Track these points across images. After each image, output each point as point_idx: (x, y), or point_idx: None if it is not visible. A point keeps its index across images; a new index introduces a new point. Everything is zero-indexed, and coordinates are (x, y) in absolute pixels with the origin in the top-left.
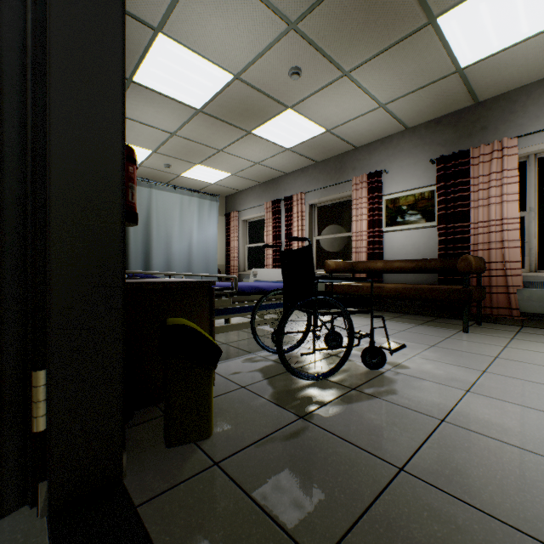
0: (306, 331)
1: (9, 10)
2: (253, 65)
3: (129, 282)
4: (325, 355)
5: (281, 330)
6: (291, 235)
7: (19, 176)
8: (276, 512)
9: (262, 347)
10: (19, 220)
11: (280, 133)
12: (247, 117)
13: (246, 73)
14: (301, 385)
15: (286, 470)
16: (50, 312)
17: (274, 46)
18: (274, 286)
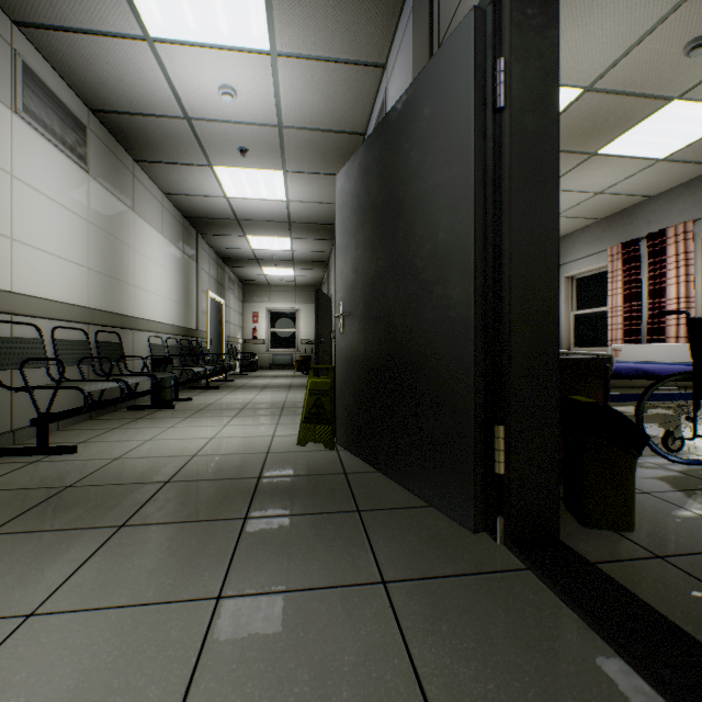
0: None
1: (477, 146)
2: (617, 65)
3: None
4: None
5: None
6: (663, 291)
7: (482, 272)
8: None
9: (653, 450)
10: (482, 306)
11: (650, 141)
12: (594, 135)
13: (604, 78)
14: None
15: None
16: (510, 379)
17: (661, 24)
18: (667, 369)
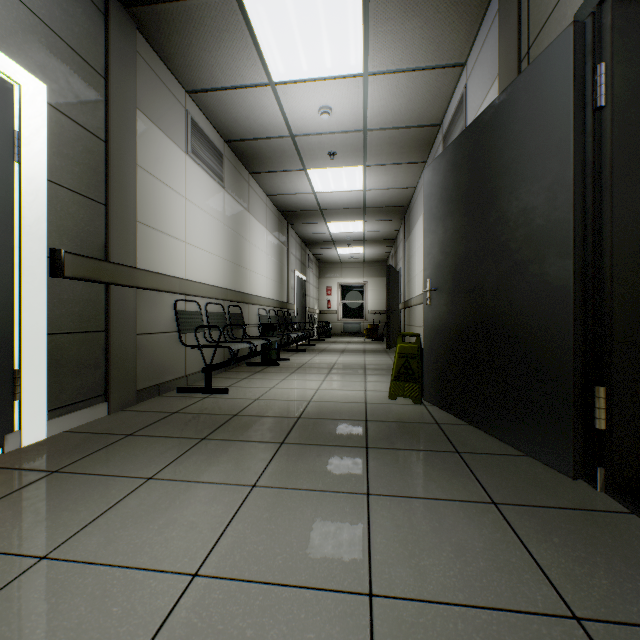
0: None
1: (576, 142)
2: None
3: None
4: None
5: None
6: None
7: (581, 252)
8: None
9: None
10: (581, 282)
11: None
12: None
13: None
14: None
15: None
16: (611, 346)
17: None
18: None
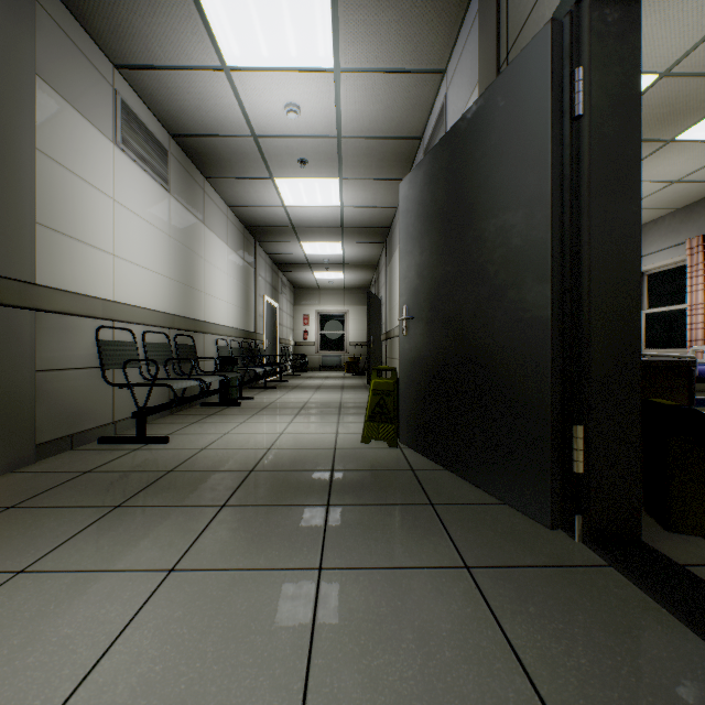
0: None
1: (554, 154)
2: (700, 46)
3: None
4: None
5: None
6: None
7: (559, 276)
8: None
9: None
10: (559, 310)
11: None
12: (670, 121)
13: (684, 62)
14: None
15: None
16: (589, 380)
17: None
18: None
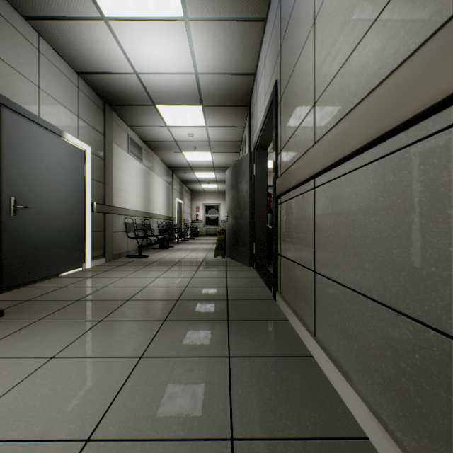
0: None
1: (250, 182)
2: None
3: (269, 229)
4: None
5: None
6: None
7: (251, 210)
8: None
9: None
10: (251, 217)
11: None
12: None
13: None
14: None
15: None
16: (255, 233)
17: None
18: None
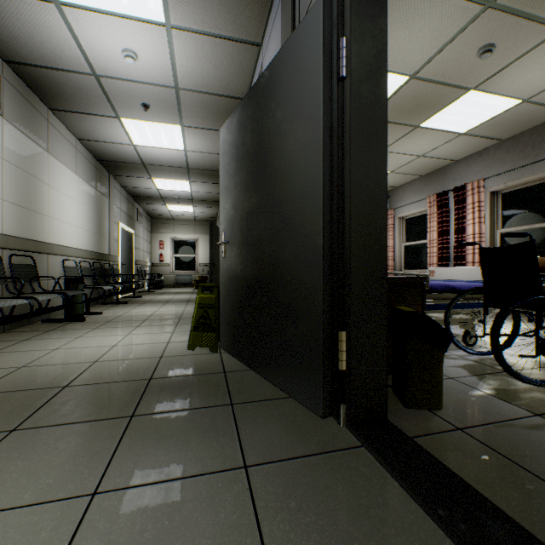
0: (513, 335)
1: (325, 106)
2: (433, 60)
3: None
4: (543, 364)
5: (497, 327)
6: (464, 229)
7: (329, 208)
8: (544, 477)
9: (456, 345)
10: (329, 236)
11: (455, 119)
12: (417, 112)
13: (423, 70)
14: (522, 387)
15: (541, 451)
16: (350, 294)
17: (462, 32)
18: (466, 285)
